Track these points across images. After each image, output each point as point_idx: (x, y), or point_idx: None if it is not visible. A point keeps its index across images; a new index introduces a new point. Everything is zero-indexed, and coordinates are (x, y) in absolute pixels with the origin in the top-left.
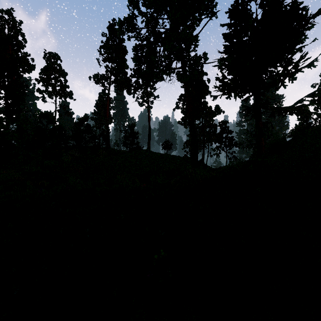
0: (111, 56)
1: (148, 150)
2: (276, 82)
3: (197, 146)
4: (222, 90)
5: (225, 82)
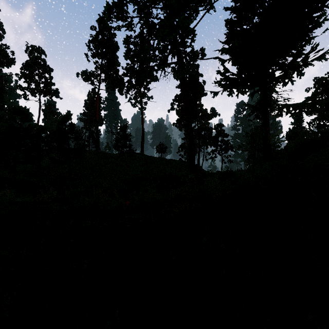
0: (100, 51)
1: (141, 153)
2: (288, 74)
3: (194, 149)
4: (224, 84)
5: (227, 76)
